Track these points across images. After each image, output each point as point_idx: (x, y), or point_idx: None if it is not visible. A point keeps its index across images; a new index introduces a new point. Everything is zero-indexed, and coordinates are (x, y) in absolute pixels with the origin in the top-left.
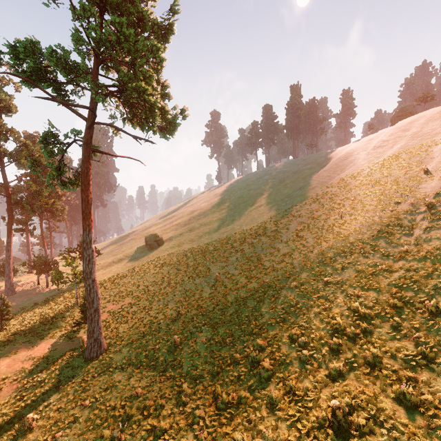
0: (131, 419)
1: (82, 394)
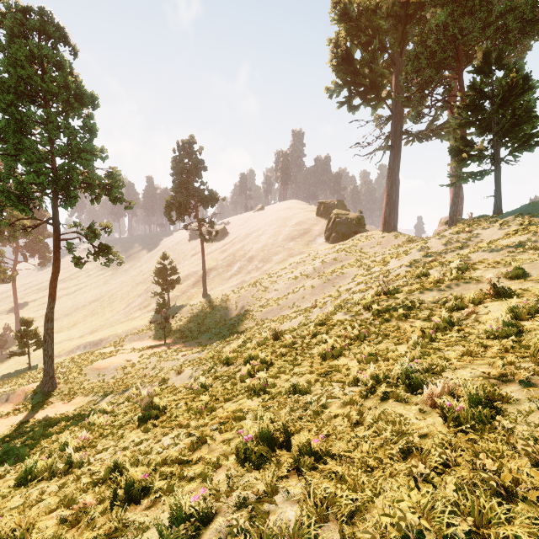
0: None
1: None
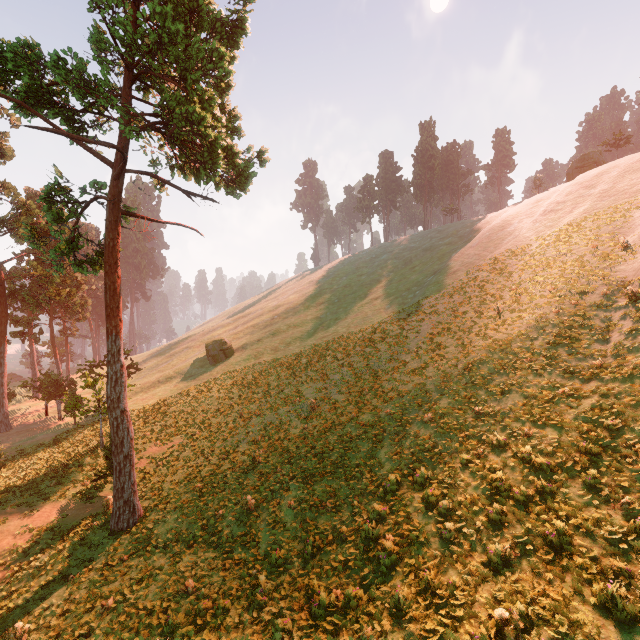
0: (177, 632)
1: (103, 588)
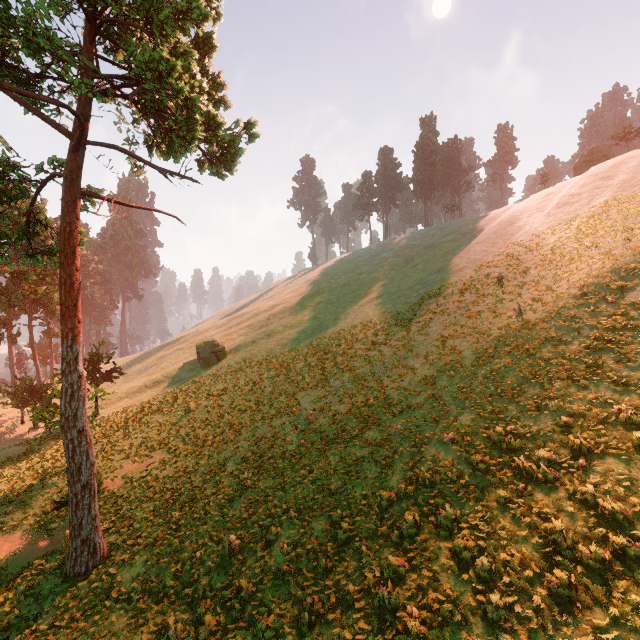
0: None
1: None
